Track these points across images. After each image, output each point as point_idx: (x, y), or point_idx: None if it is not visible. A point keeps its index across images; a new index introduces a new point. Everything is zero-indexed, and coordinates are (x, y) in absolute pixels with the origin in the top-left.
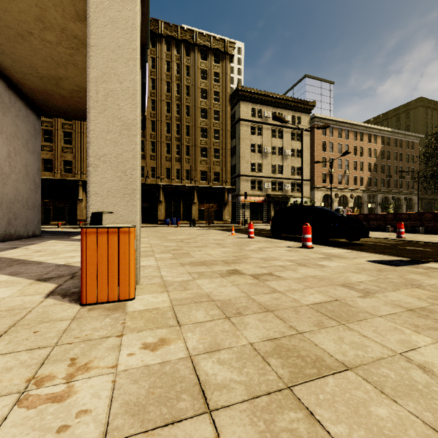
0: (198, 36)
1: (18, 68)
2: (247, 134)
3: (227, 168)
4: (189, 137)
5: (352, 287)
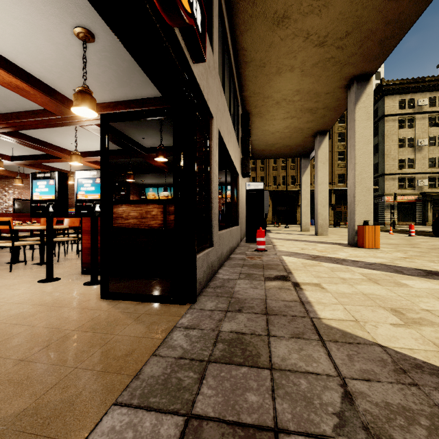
0: None
1: (259, 144)
2: (393, 129)
3: None
4: None
5: None
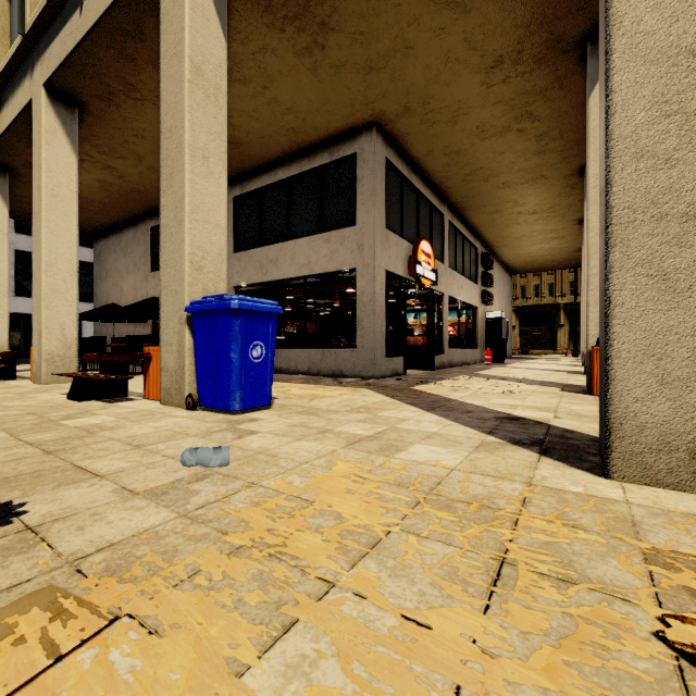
0: None
1: (515, 262)
2: None
3: None
4: None
5: None
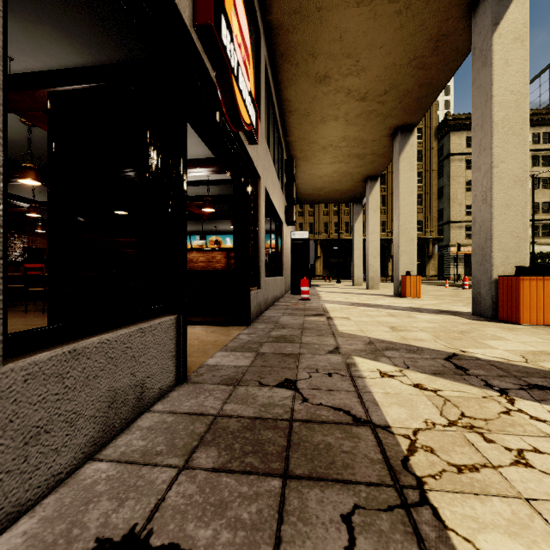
0: None
1: (305, 188)
2: (460, 170)
3: (432, 215)
4: (385, 186)
5: None
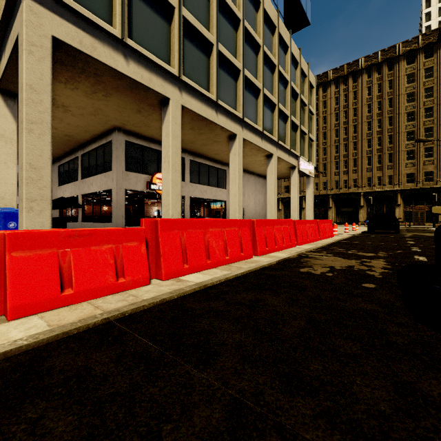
0: (401, 47)
1: (265, 174)
2: None
3: None
4: (391, 145)
5: None
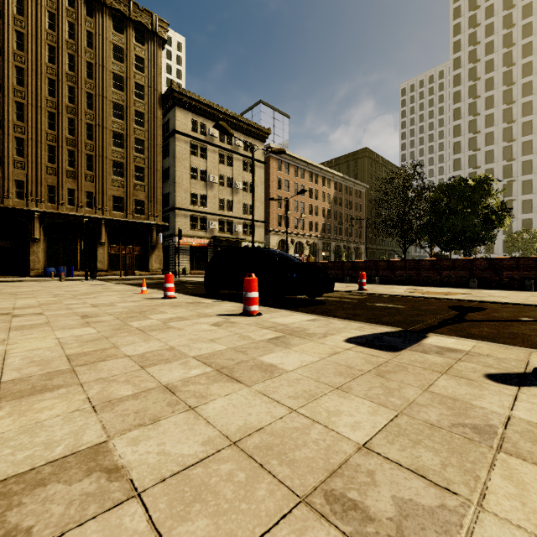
0: None
1: None
2: (186, 153)
3: (156, 197)
4: (92, 143)
5: (358, 506)
